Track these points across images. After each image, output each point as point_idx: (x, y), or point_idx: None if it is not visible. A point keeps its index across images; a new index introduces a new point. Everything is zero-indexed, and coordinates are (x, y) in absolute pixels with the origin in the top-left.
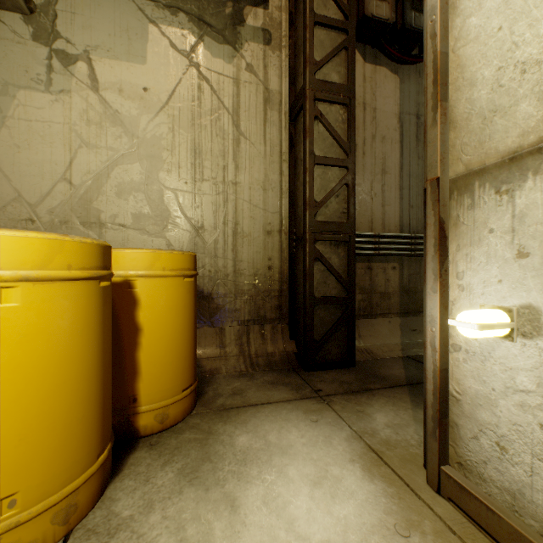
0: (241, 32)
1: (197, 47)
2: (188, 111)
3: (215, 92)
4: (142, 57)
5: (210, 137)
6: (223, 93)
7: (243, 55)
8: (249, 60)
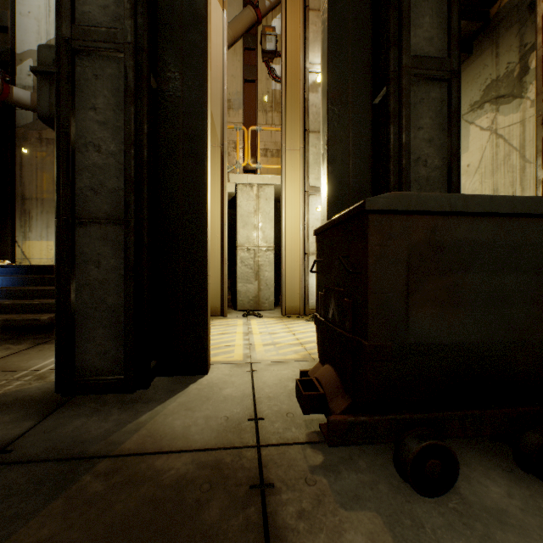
0: (525, 80)
1: (494, 118)
2: (489, 165)
3: (506, 141)
4: (466, 148)
5: (503, 176)
6: (512, 138)
7: (527, 97)
8: (532, 97)
